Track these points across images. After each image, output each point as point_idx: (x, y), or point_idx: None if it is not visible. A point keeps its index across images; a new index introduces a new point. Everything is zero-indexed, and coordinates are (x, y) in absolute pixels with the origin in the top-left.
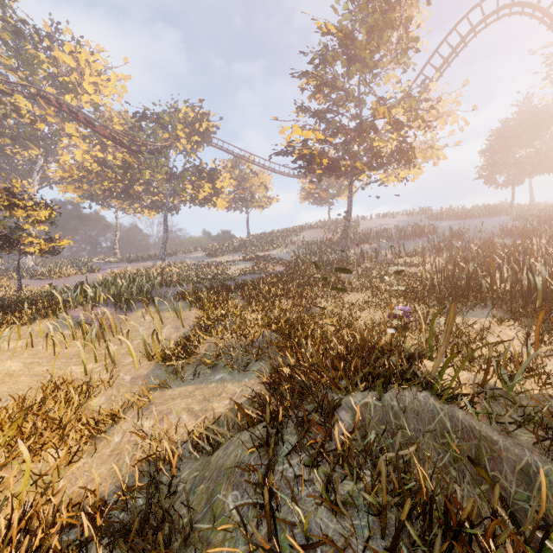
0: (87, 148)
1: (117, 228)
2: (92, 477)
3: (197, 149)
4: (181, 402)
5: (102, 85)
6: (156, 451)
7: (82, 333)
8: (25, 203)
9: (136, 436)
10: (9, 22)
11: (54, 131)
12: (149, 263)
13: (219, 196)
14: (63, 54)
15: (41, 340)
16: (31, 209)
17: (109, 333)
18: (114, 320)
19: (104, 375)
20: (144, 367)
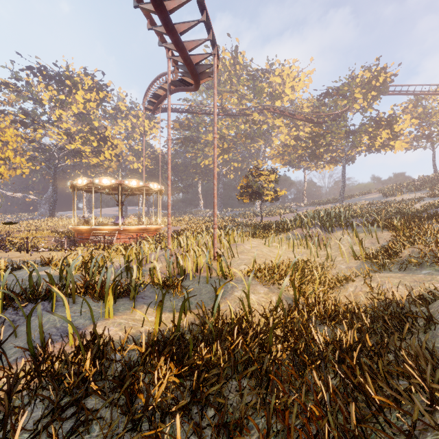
0: (287, 131)
1: (304, 182)
2: (342, 301)
3: (372, 103)
4: (393, 279)
5: (295, 85)
6: (385, 295)
7: (306, 241)
8: (264, 172)
9: (365, 289)
10: (250, 75)
11: (270, 127)
12: (328, 205)
13: (397, 139)
14: (274, 77)
15: (283, 243)
16: (266, 175)
17: (323, 242)
18: (321, 237)
19: (328, 262)
20: (353, 263)
